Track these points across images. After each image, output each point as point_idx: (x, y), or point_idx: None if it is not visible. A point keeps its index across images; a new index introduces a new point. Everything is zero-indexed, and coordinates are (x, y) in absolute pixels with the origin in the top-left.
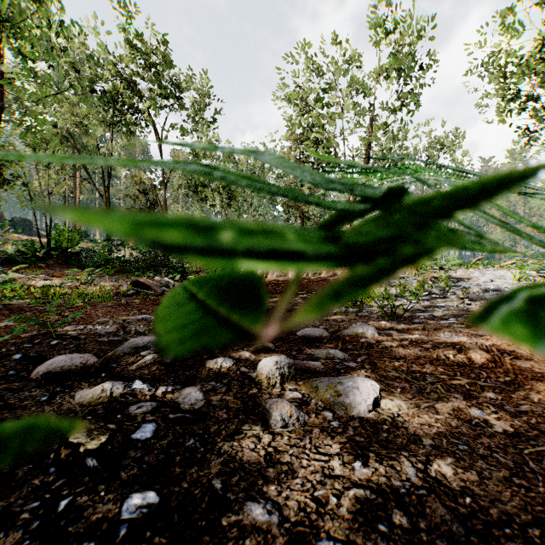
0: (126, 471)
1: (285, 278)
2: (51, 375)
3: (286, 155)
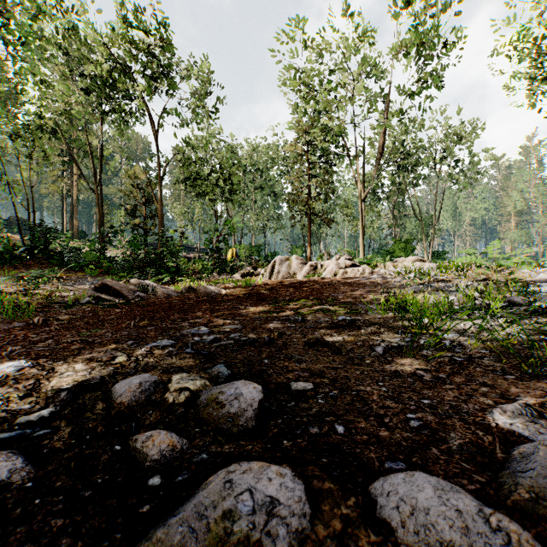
0: None
1: (293, 279)
2: None
3: (292, 147)
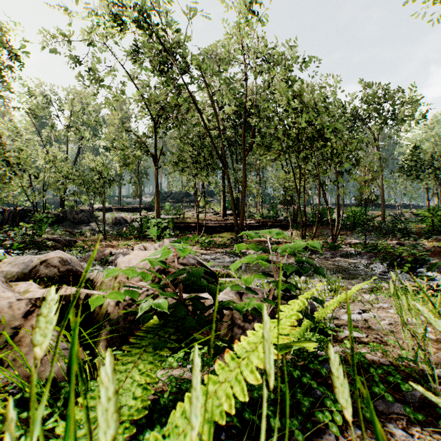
0: None
1: None
2: None
3: None
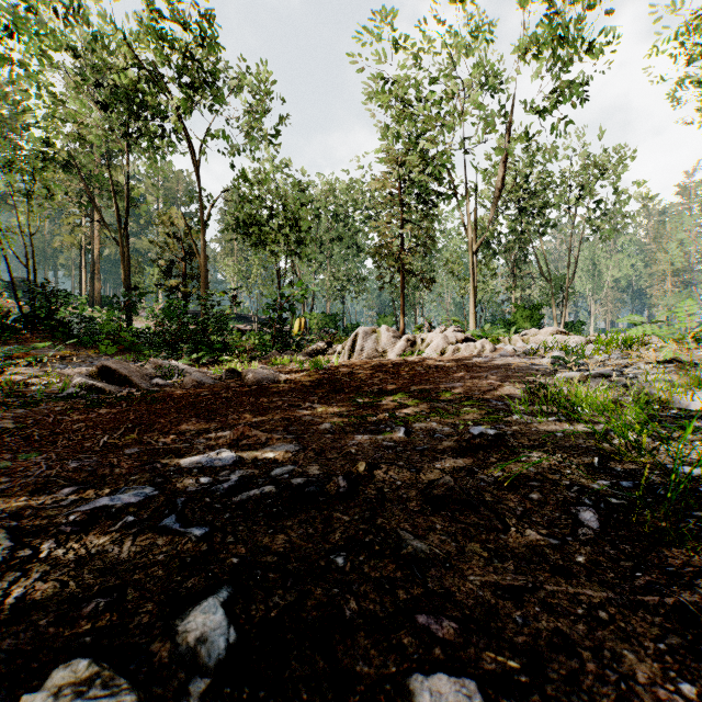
0: None
1: (382, 360)
2: None
3: (379, 183)
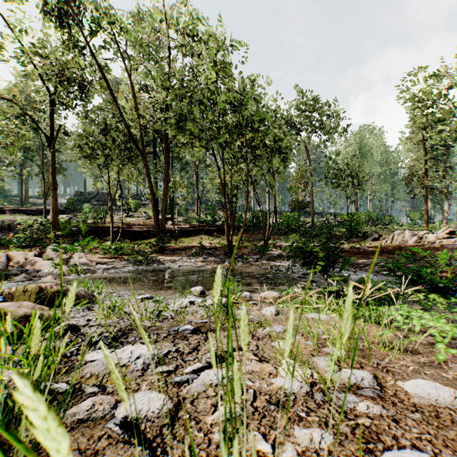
0: (384, 271)
1: (405, 244)
2: (358, 266)
3: (408, 140)
